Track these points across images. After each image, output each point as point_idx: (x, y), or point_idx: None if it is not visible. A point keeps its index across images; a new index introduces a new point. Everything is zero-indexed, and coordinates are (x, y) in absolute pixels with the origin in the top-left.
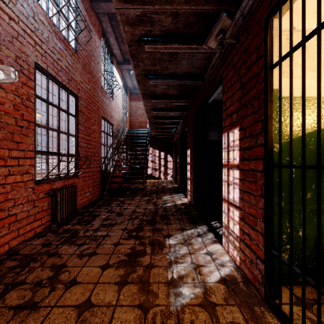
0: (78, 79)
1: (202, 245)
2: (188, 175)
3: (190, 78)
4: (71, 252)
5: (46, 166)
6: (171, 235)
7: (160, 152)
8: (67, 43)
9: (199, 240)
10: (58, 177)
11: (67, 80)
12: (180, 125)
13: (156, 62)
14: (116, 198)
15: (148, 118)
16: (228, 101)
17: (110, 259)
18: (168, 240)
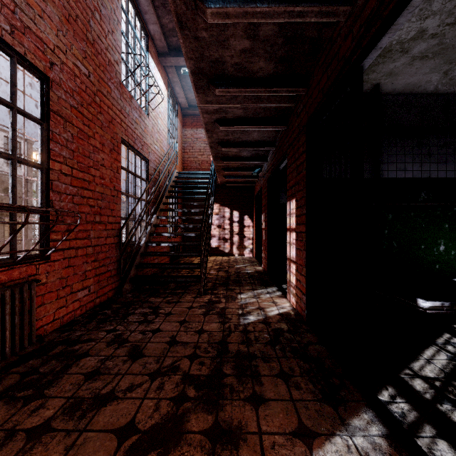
0: (50, 40)
1: None
2: (289, 253)
3: None
4: None
5: None
6: None
7: (232, 211)
8: None
9: None
10: None
11: (5, 25)
12: (270, 160)
13: None
14: (146, 299)
15: (210, 146)
16: None
17: None
18: None
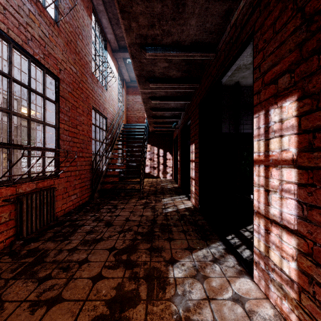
0: (59, 57)
1: (223, 281)
2: (191, 174)
3: (198, 50)
4: (22, 297)
5: (7, 163)
6: (176, 260)
7: (158, 149)
8: (41, 7)
9: (217, 270)
10: (28, 177)
11: (41, 55)
12: (182, 119)
13: (155, 21)
14: (108, 201)
15: (145, 110)
16: (267, 61)
17: (80, 313)
18: (173, 270)
